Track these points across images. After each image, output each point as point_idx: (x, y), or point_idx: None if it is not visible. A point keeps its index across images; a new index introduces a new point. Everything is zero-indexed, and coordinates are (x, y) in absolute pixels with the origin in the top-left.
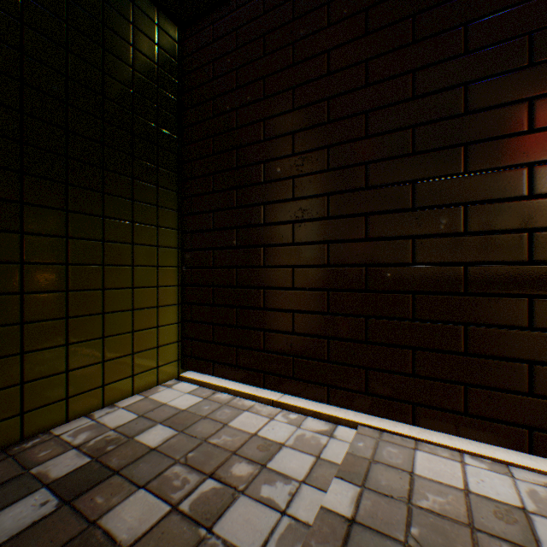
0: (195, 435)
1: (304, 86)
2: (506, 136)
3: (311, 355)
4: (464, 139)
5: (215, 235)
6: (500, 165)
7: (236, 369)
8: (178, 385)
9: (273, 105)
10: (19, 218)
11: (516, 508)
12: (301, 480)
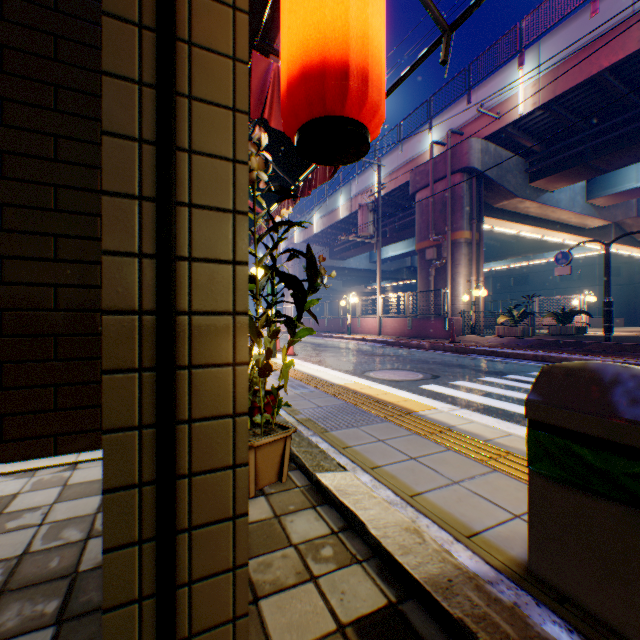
0: None
1: None
2: (40, 209)
3: None
4: (4, 200)
5: None
6: (35, 231)
7: None
8: None
9: None
10: None
11: (11, 495)
12: None
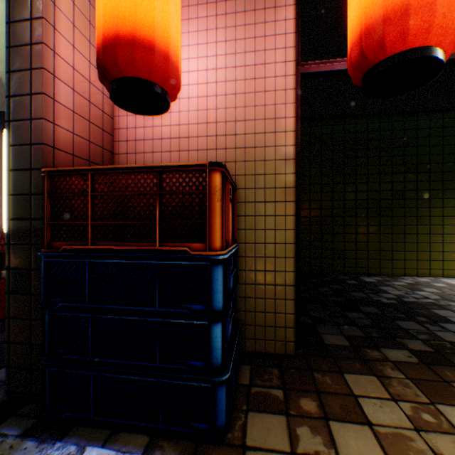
0: None
1: None
2: None
3: None
4: None
5: None
6: None
7: None
8: (452, 279)
9: None
10: (390, 212)
11: None
12: None
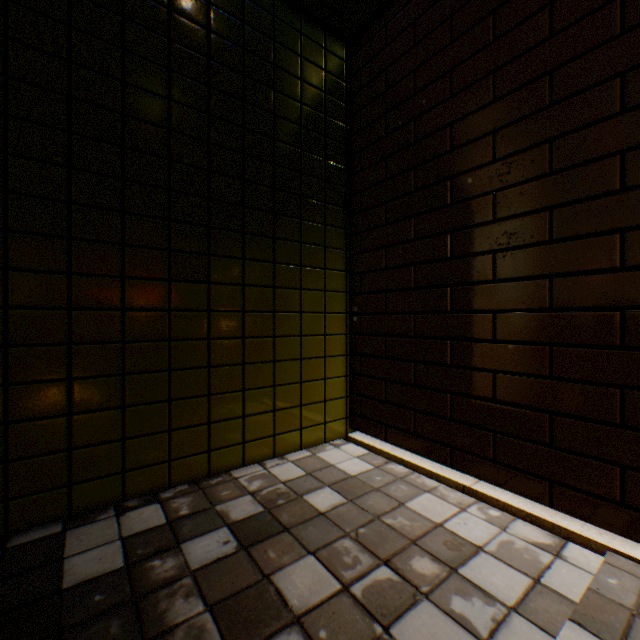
0: (365, 508)
1: (510, 65)
2: None
3: (521, 433)
4: None
5: (387, 275)
6: None
7: (413, 438)
8: (345, 445)
9: (464, 102)
10: (206, 269)
11: None
12: (509, 606)
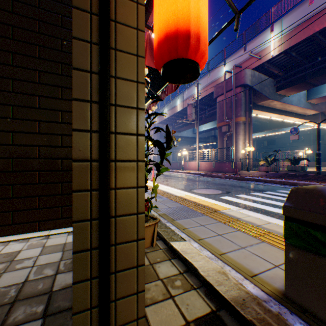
0: None
1: None
2: (31, 107)
3: None
4: (13, 103)
5: None
6: (29, 118)
7: None
8: None
9: None
10: None
11: (17, 251)
12: None
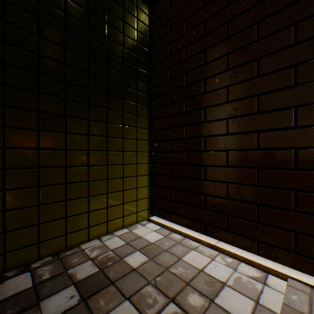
0: (160, 263)
1: (236, 18)
2: None
3: (242, 216)
4: None
5: (171, 131)
6: None
7: (184, 219)
8: (148, 224)
9: (212, 38)
10: (64, 124)
11: None
12: None
